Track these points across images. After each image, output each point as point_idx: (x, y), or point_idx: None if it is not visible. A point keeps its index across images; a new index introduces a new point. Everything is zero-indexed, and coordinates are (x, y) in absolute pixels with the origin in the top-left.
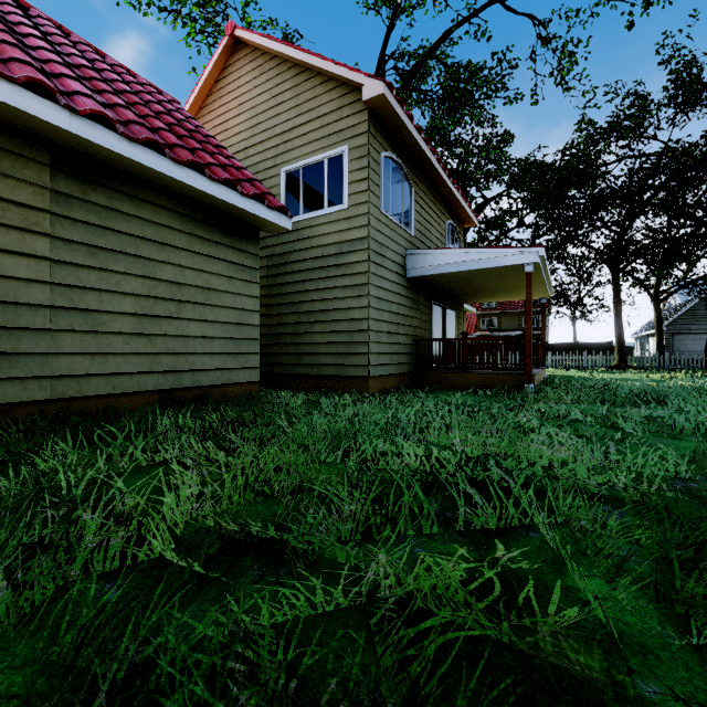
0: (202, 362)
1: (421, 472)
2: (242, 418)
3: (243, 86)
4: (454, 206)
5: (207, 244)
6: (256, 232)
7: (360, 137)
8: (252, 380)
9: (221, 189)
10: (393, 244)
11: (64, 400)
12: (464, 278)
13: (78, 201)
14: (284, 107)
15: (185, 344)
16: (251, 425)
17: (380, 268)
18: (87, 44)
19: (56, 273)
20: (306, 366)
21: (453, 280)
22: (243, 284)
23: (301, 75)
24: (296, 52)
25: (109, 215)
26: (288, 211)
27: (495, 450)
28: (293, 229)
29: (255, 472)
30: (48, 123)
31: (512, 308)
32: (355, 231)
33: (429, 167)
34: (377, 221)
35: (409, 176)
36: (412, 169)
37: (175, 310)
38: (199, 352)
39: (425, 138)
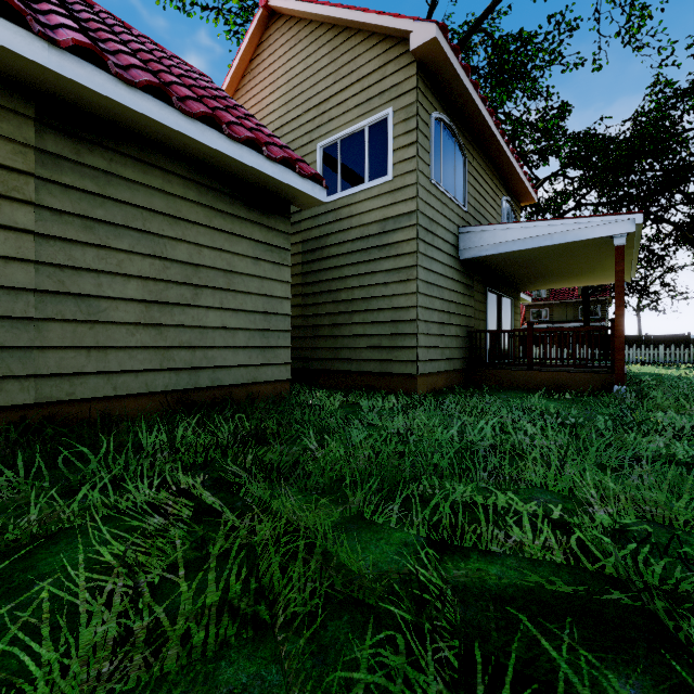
0: (223, 358)
1: (547, 564)
2: (262, 429)
3: (278, 60)
4: (511, 179)
5: (229, 220)
6: (287, 207)
7: (407, 95)
8: (282, 378)
9: (243, 150)
10: (445, 221)
11: (53, 404)
12: (529, 259)
13: (71, 164)
14: (320, 75)
15: (202, 336)
16: (272, 441)
17: (430, 248)
18: (110, 14)
19: (42, 250)
20: (345, 361)
21: (515, 261)
22: (272, 267)
23: (338, 37)
24: (333, 10)
25: (110, 182)
26: (323, 180)
27: (662, 513)
28: (330, 209)
29: (244, 571)
30: (18, 55)
31: (565, 298)
32: (400, 205)
33: (485, 132)
34: (426, 193)
35: (462, 143)
36: (465, 135)
37: (190, 297)
38: (219, 346)
39: (482, 96)
